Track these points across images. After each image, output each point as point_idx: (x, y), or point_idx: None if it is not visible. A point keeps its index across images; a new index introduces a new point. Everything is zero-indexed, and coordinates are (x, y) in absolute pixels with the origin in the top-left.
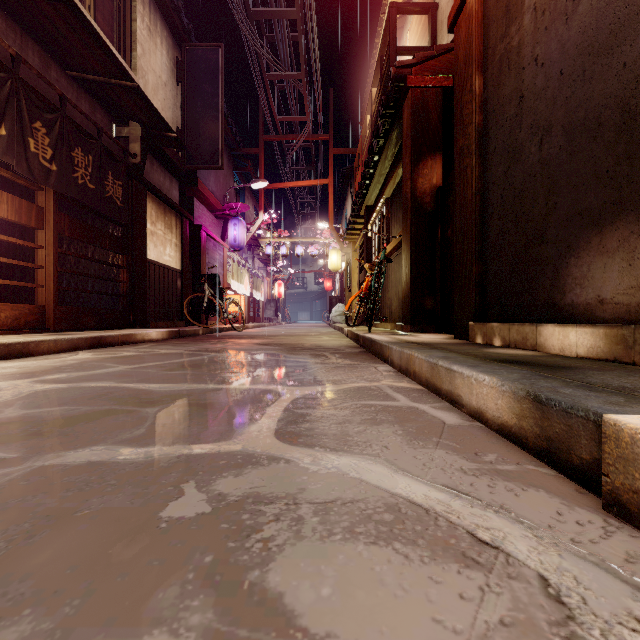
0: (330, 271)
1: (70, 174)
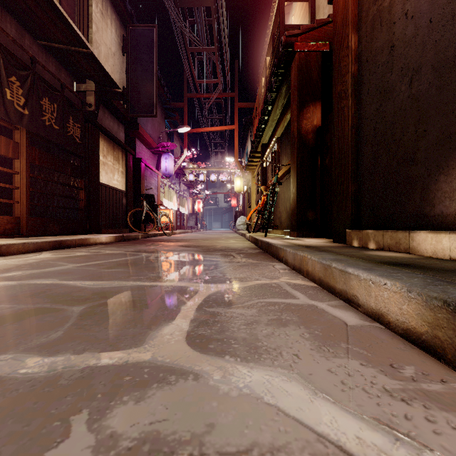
0: (235, 193)
1: (39, 117)
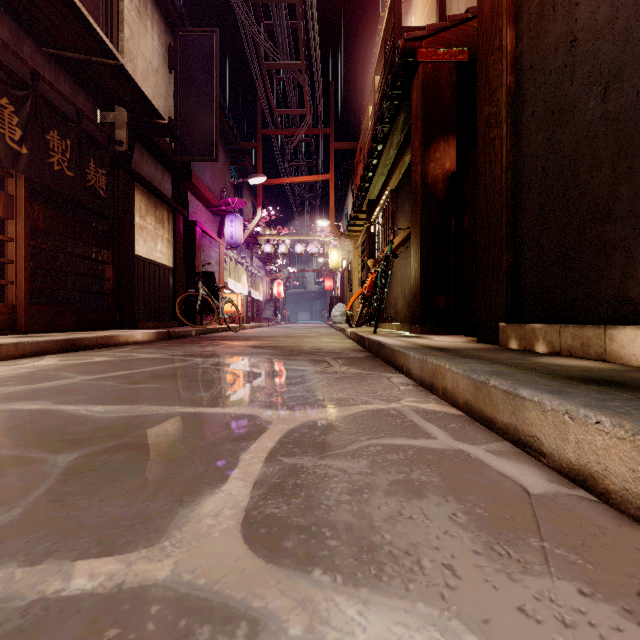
0: (330, 270)
1: (44, 159)
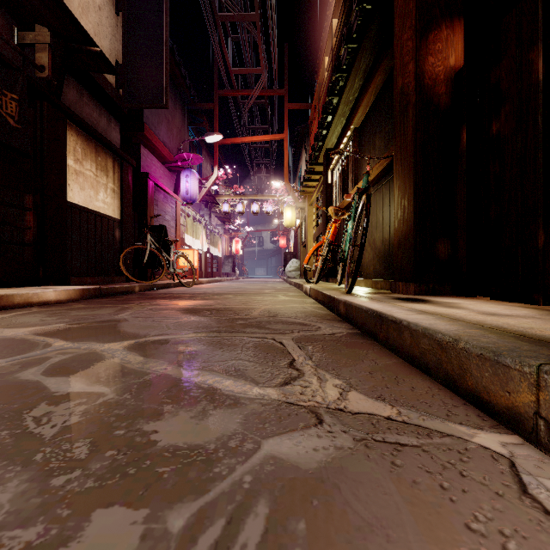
0: (284, 229)
1: None
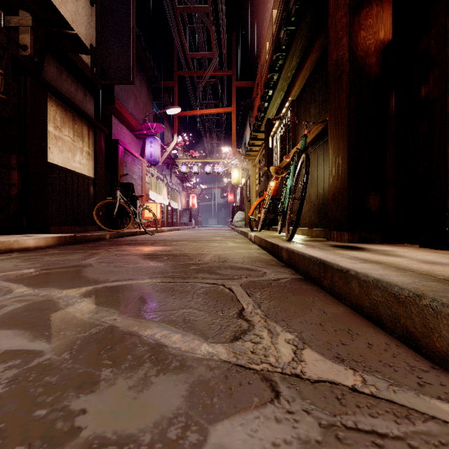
0: (232, 187)
1: None
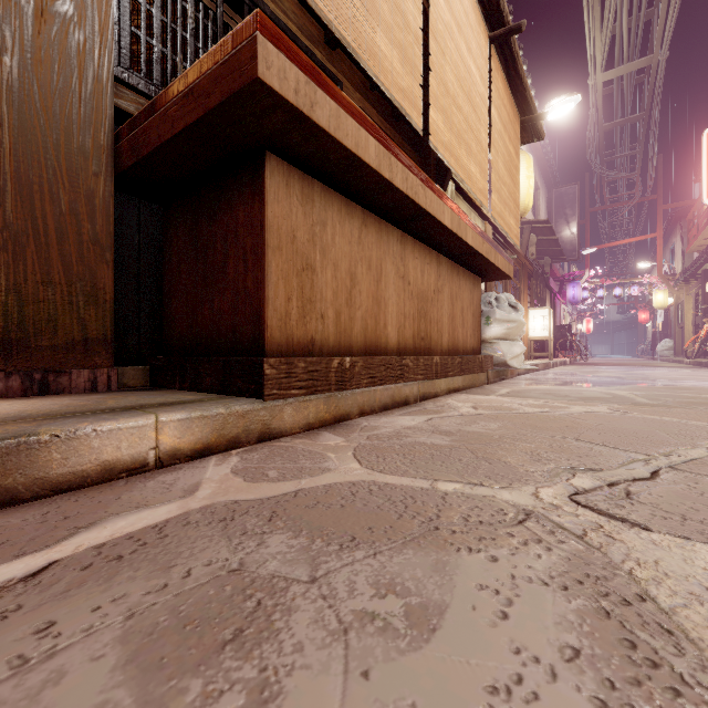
0: (647, 303)
1: (540, 295)
